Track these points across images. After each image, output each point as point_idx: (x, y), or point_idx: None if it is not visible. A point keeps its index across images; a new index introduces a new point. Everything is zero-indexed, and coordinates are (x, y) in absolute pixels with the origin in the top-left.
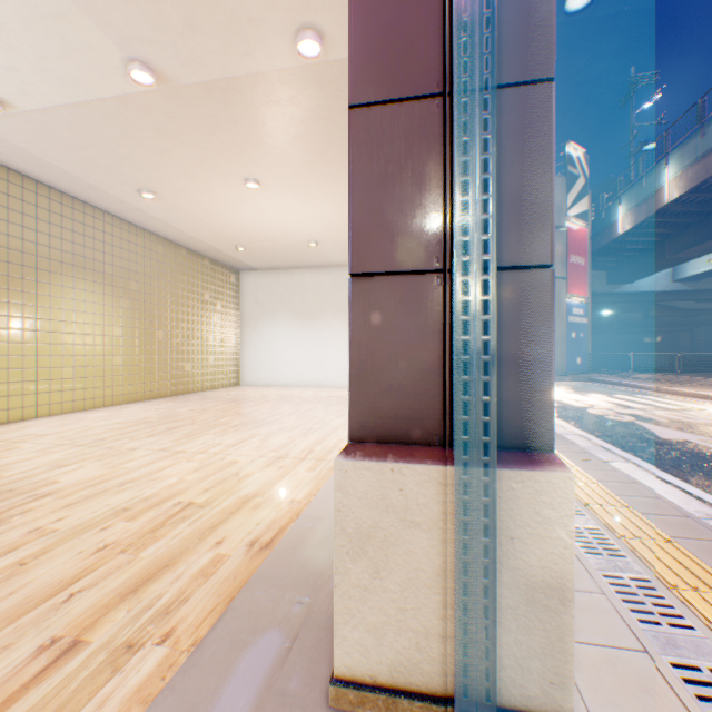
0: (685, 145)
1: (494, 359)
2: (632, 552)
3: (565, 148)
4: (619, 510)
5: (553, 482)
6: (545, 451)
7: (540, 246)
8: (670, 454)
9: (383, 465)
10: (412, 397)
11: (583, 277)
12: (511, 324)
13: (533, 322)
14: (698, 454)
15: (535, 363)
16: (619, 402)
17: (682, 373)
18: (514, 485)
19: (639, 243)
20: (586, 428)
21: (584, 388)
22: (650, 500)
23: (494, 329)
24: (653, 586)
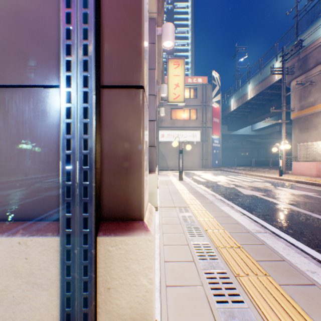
0: (255, 76)
1: (104, 154)
2: (222, 256)
3: (212, 73)
4: (220, 232)
5: (140, 243)
6: (139, 220)
7: (136, 72)
8: (247, 201)
9: (13, 239)
10: (43, 183)
11: (219, 127)
12: (116, 128)
13: (131, 126)
14: (257, 200)
15: (133, 156)
16: (231, 179)
17: (254, 167)
18: (113, 248)
19: (240, 114)
20: (216, 191)
21: (219, 173)
22: (235, 225)
23: (104, 132)
24: (228, 276)
